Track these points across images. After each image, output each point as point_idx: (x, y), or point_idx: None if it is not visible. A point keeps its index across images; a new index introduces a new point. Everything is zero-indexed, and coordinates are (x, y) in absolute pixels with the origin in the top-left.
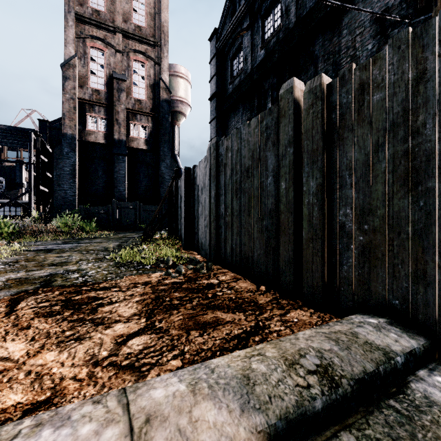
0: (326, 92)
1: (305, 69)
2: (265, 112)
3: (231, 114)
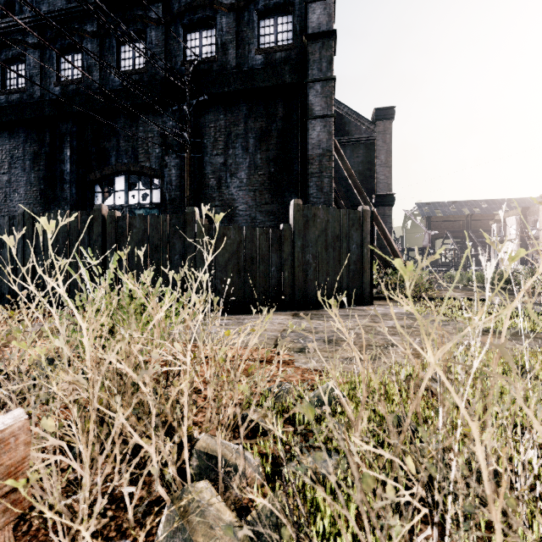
0: (118, 219)
1: (108, 137)
2: (84, 212)
3: (3, 133)
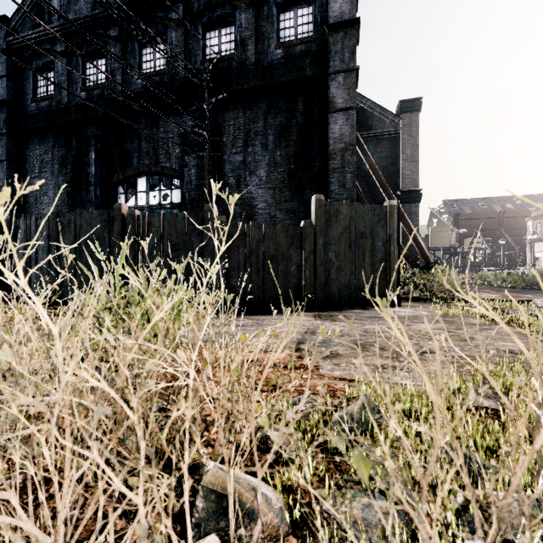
0: (137, 218)
1: (131, 139)
2: (104, 211)
3: (34, 139)
